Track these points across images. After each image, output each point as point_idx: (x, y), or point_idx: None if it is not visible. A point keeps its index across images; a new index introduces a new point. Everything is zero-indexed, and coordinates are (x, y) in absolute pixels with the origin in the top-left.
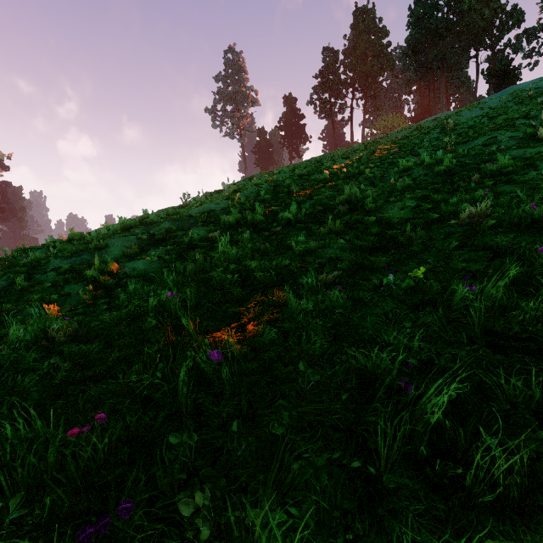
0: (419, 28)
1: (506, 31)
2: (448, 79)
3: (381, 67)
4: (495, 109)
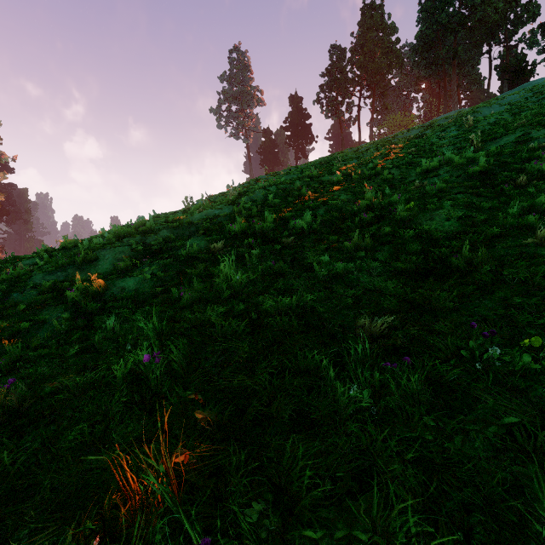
0: (430, 23)
1: (521, 26)
2: (459, 76)
3: (390, 64)
4: (517, 105)
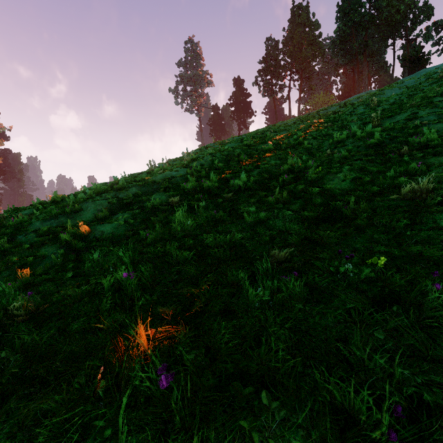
0: (346, 21)
1: (419, 23)
2: (369, 63)
3: (314, 54)
4: (412, 89)
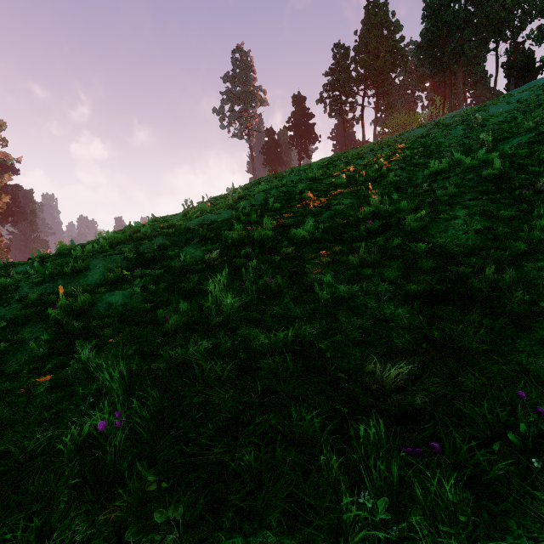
0: (435, 21)
1: (529, 22)
2: (465, 74)
3: (394, 63)
4: (527, 103)
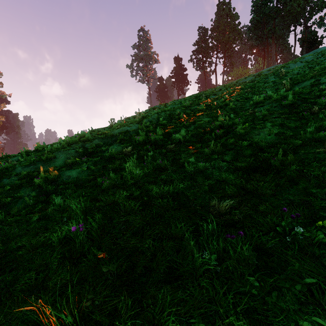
0: (258, 13)
1: (314, 14)
2: (276, 45)
3: (234, 38)
4: (312, 62)
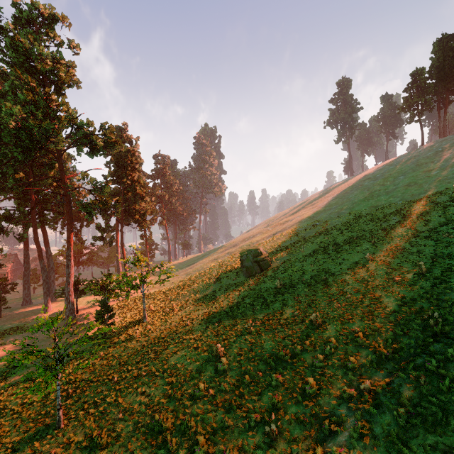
0: None
1: None
2: None
3: None
4: None
